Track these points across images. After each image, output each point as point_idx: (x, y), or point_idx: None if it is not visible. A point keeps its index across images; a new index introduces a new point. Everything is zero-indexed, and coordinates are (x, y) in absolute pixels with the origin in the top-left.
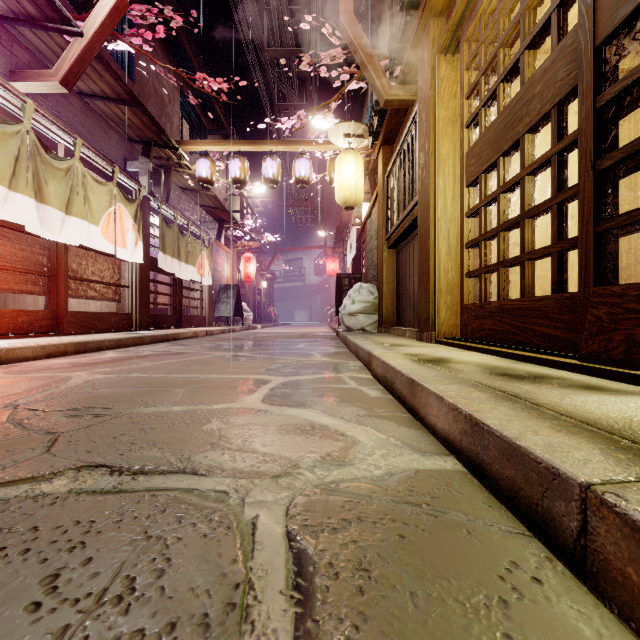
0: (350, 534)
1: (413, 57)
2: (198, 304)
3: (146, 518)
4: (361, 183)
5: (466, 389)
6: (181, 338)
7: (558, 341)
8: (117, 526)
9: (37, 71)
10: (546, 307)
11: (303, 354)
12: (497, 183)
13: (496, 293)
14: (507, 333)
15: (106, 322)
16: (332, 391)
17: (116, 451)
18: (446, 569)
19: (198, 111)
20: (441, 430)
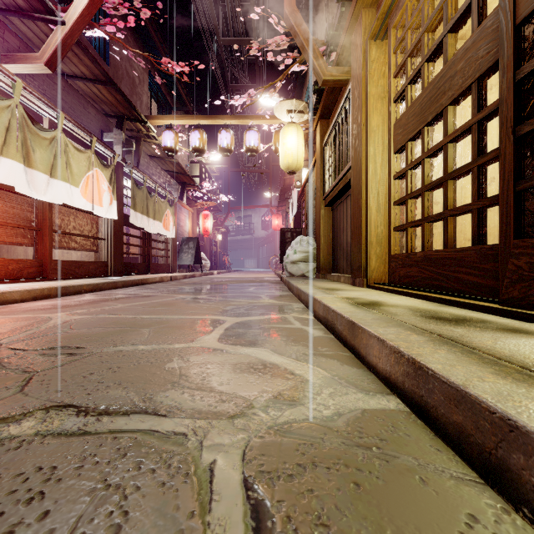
0: (306, 482)
1: (347, 43)
2: (164, 254)
3: (107, 463)
4: (302, 151)
5: (404, 332)
6: (149, 283)
7: (479, 287)
8: (78, 473)
9: (25, 54)
10: (468, 257)
11: (253, 297)
12: (422, 149)
13: (418, 245)
14: (431, 279)
15: (85, 269)
16: (280, 331)
17: (84, 390)
18: (405, 524)
19: (164, 91)
20: (382, 370)
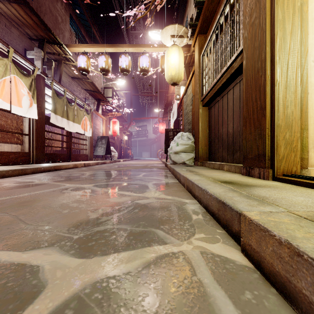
0: None
1: None
2: (84, 147)
3: None
4: (182, 67)
5: None
6: (63, 169)
7: None
8: None
9: None
10: None
11: (139, 186)
12: None
13: None
14: None
15: (4, 158)
16: None
17: None
18: None
19: (83, 33)
20: None
